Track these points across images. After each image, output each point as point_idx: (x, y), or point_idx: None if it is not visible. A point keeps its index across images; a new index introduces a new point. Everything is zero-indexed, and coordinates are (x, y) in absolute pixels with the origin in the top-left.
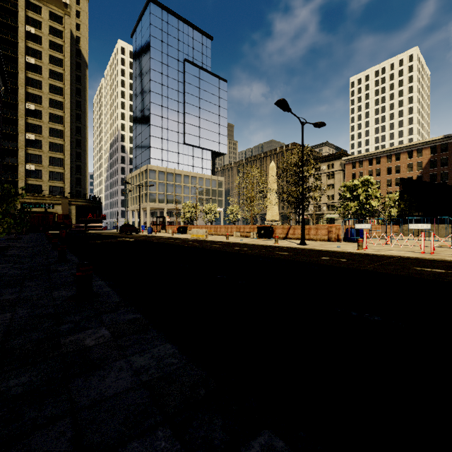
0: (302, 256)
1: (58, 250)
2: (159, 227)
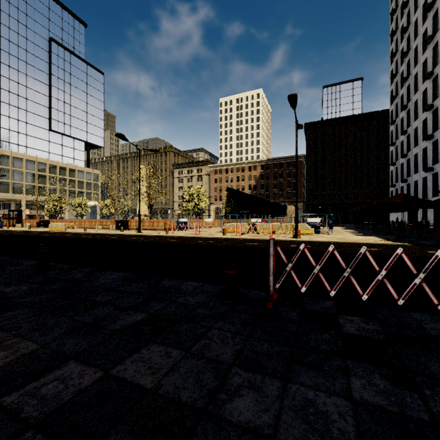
0: (122, 238)
1: None
2: (13, 221)
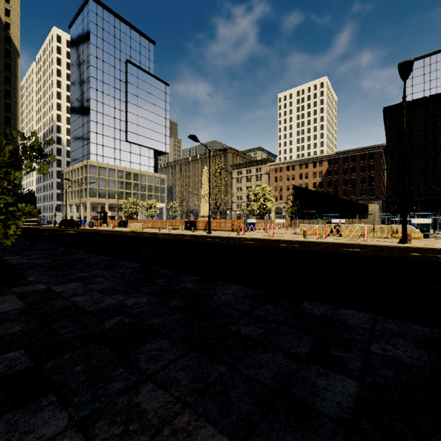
0: (197, 239)
1: (30, 236)
2: (100, 222)
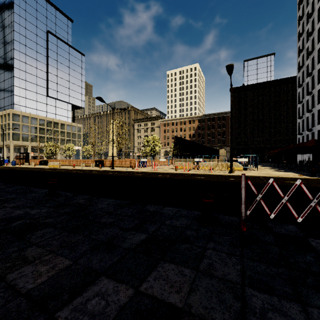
0: (101, 173)
1: None
2: (22, 161)
